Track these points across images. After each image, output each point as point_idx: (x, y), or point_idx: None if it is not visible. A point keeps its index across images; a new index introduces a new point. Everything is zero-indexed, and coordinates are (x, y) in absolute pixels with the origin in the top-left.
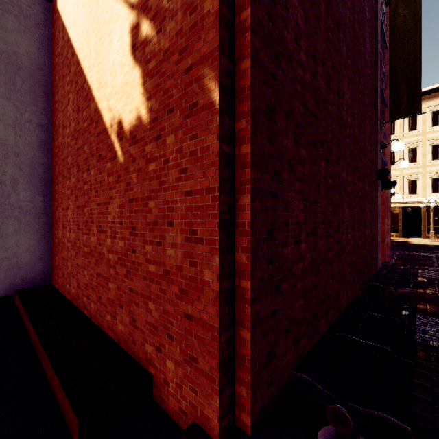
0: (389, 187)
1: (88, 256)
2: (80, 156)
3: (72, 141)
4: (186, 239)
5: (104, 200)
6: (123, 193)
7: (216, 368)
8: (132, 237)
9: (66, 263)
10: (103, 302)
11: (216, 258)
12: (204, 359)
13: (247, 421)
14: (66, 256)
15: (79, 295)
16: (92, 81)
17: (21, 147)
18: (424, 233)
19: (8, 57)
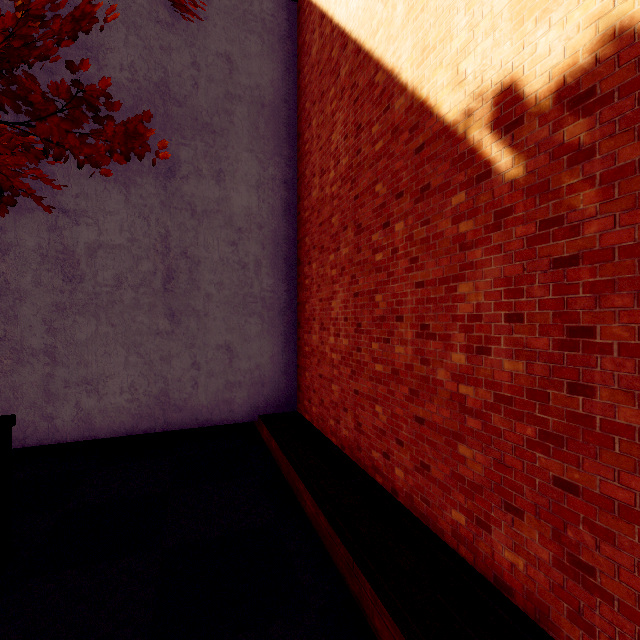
0: None
1: (387, 380)
2: (363, 207)
3: (342, 188)
4: None
5: (440, 274)
6: (524, 249)
7: None
8: (569, 354)
9: (329, 385)
10: (435, 477)
11: None
12: None
13: None
14: (329, 373)
15: (360, 444)
16: (398, 58)
17: (264, 215)
18: None
19: (251, 94)
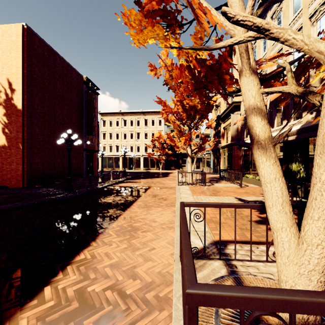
0: (96, 152)
1: None
2: None
3: None
4: (16, 164)
5: None
6: None
7: (21, 179)
8: (2, 165)
9: None
10: None
11: (21, 166)
12: (20, 178)
13: (26, 185)
14: None
15: None
16: None
17: None
18: (135, 167)
19: None
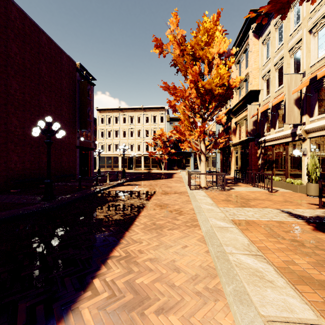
0: (92, 150)
1: None
2: None
3: None
4: None
5: None
6: None
7: None
8: None
9: None
10: None
11: None
12: None
13: None
14: None
15: None
16: None
17: None
18: (135, 167)
19: None
